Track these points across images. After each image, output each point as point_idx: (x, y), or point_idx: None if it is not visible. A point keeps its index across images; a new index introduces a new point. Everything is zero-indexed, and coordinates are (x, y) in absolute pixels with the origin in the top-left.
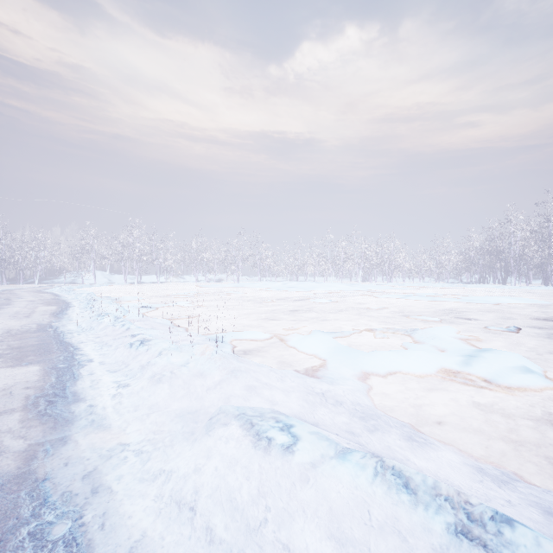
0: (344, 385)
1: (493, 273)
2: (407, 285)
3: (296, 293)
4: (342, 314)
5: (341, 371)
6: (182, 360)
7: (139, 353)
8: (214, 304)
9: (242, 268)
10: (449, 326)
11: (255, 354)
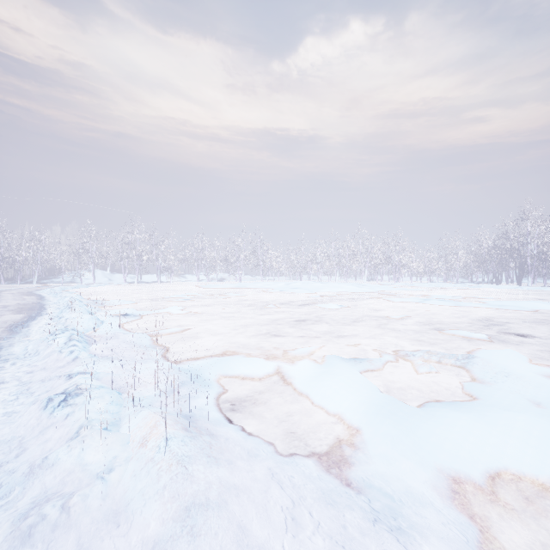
0: (426, 538)
1: (506, 272)
2: (416, 285)
3: (301, 295)
4: (359, 326)
5: (400, 469)
6: (103, 460)
7: (52, 423)
8: (210, 310)
9: (244, 267)
10: (512, 350)
11: (249, 406)
